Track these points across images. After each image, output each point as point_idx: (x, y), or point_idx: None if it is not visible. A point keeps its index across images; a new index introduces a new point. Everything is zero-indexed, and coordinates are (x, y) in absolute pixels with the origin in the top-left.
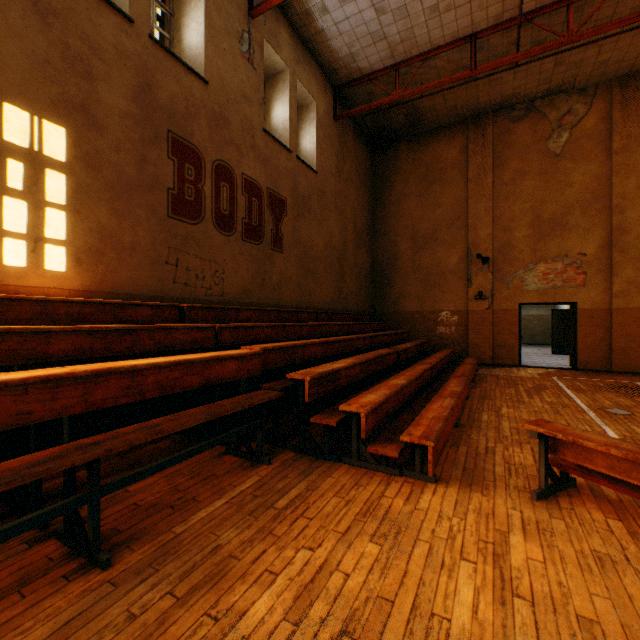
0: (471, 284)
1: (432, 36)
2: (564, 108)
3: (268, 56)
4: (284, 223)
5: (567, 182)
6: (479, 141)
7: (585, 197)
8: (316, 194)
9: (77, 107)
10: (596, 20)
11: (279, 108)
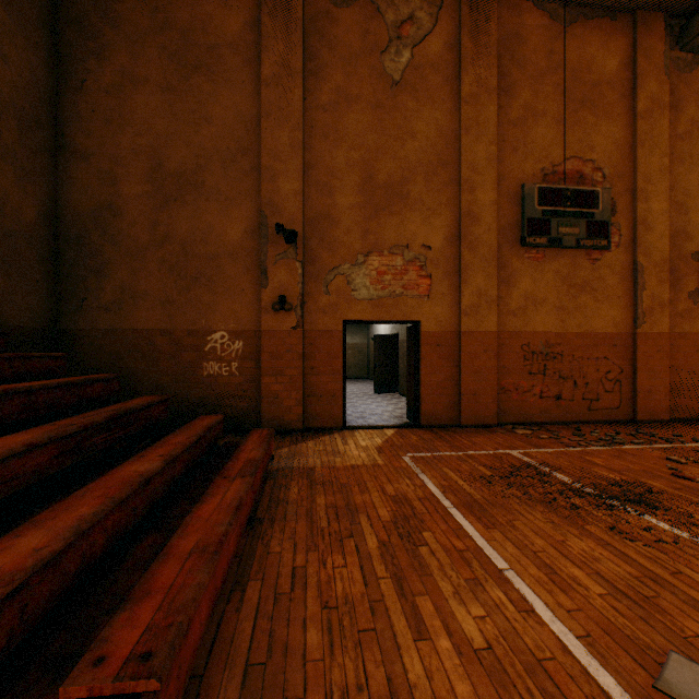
0: (268, 281)
1: None
2: (405, 10)
3: None
4: None
5: (409, 130)
6: (282, 14)
7: (431, 159)
8: None
9: None
10: None
11: None
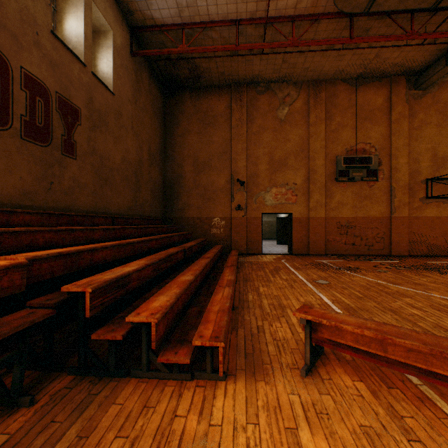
0: (234, 199)
1: (210, 10)
2: (286, 92)
3: None
4: (78, 131)
5: (287, 138)
6: (238, 102)
7: (296, 149)
8: (113, 113)
9: None
10: (305, 39)
11: (73, 21)
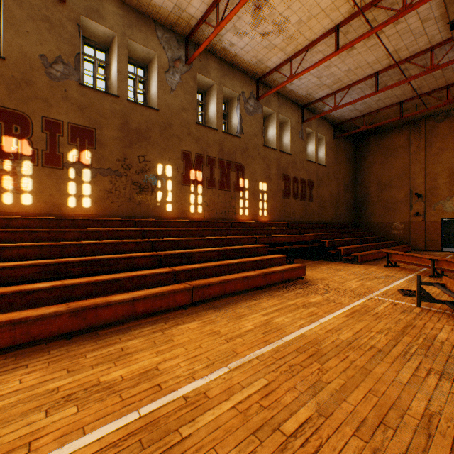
0: (411, 208)
1: (379, 105)
2: None
3: (307, 130)
4: (313, 190)
5: None
6: (416, 134)
7: None
8: (325, 175)
9: (268, 177)
10: None
11: (310, 146)
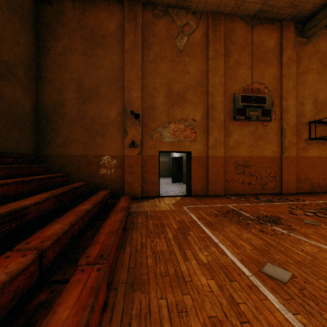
0: (127, 134)
1: None
2: (185, 20)
3: None
4: None
5: (186, 71)
6: (133, 22)
7: (196, 83)
8: None
9: None
10: None
11: None
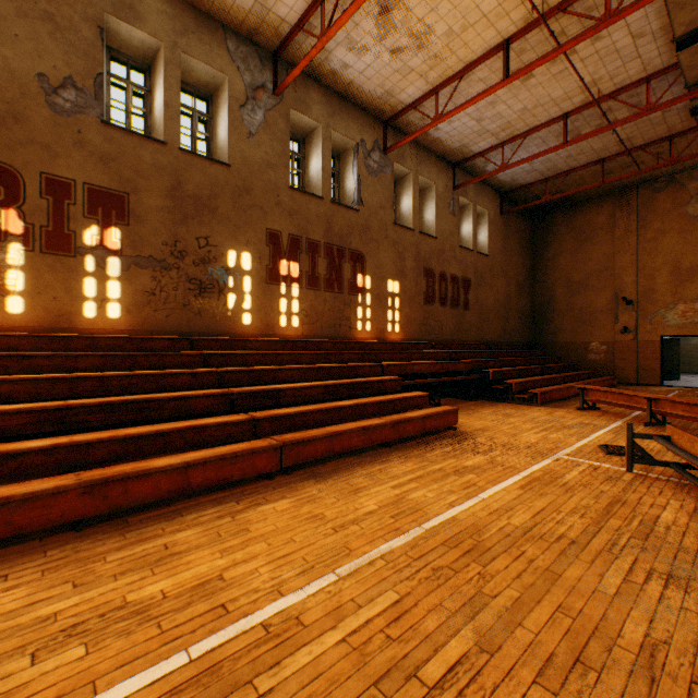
0: (617, 321)
1: (570, 165)
2: None
3: (460, 201)
4: (469, 293)
5: None
6: (624, 208)
7: None
8: (488, 269)
9: (401, 272)
10: None
11: (466, 225)
